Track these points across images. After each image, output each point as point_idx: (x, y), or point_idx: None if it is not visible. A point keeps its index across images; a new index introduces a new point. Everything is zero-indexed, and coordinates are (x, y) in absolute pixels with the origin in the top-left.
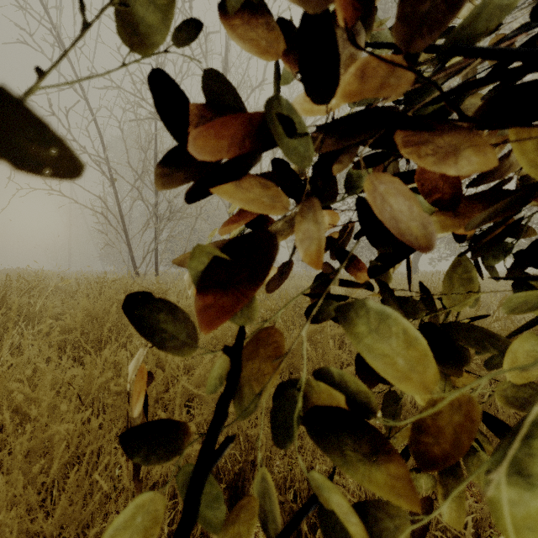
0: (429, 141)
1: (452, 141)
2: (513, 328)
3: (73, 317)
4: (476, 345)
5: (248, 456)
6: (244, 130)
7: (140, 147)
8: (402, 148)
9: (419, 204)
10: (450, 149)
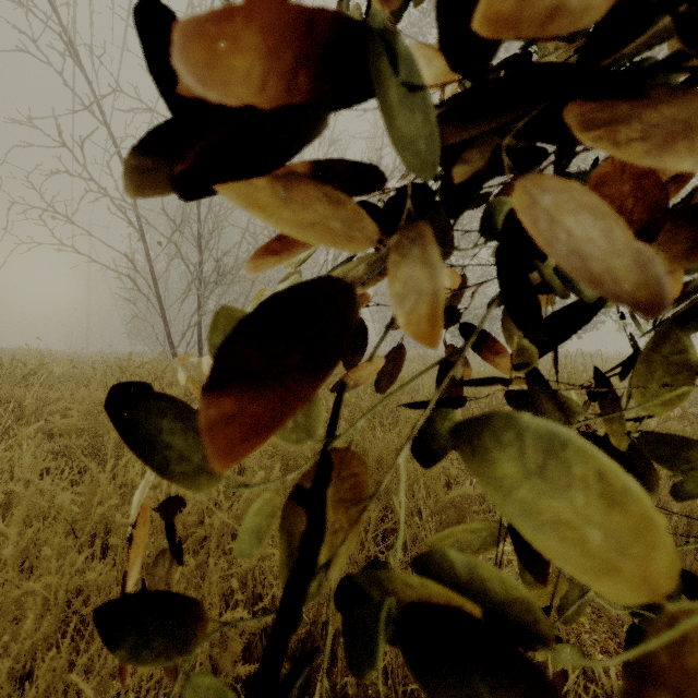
0: (632, 117)
1: (680, 113)
2: (677, 428)
3: (82, 414)
4: (669, 464)
5: (318, 616)
6: (300, 87)
7: None
8: (581, 132)
9: (625, 224)
10: (676, 126)
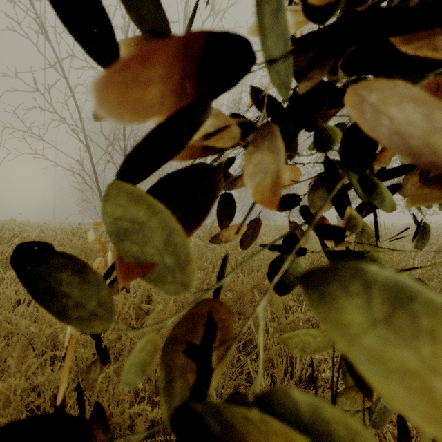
0: None
1: None
2: (433, 272)
3: None
4: None
5: None
6: None
7: None
8: (413, 40)
9: None
10: None
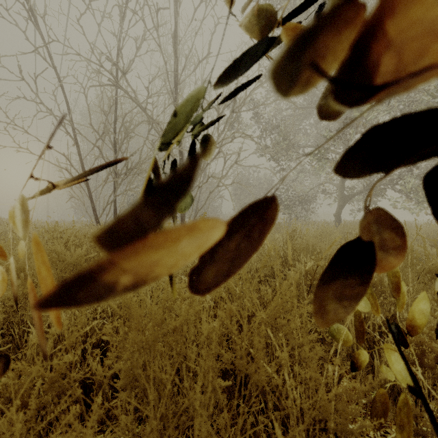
0: None
1: None
2: None
3: None
4: None
5: None
6: None
7: (101, 111)
8: None
9: None
10: None
